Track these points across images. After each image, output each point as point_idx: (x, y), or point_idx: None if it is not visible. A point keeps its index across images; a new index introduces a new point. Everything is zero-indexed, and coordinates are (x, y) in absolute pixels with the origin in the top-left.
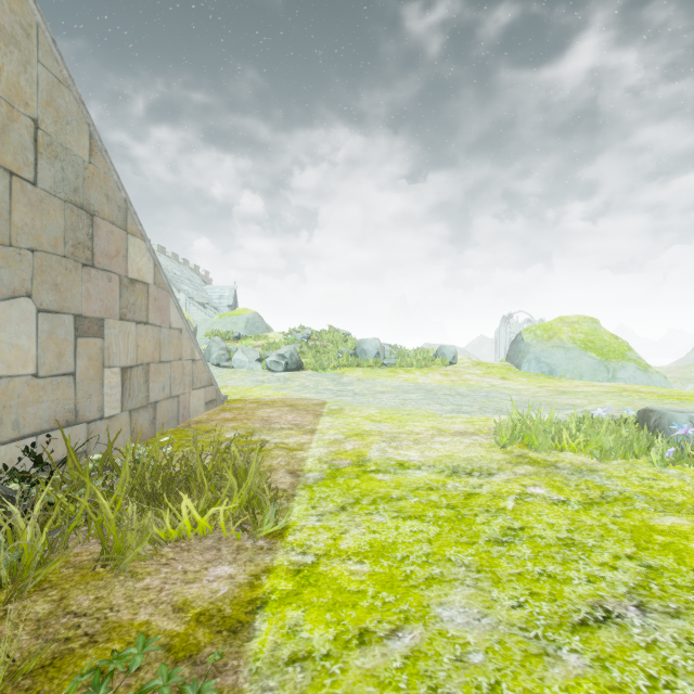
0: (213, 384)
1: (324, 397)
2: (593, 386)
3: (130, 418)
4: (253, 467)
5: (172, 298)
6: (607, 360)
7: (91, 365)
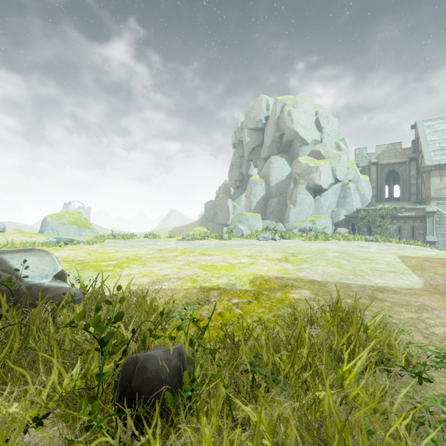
0: None
1: None
2: None
3: None
4: None
5: None
6: (80, 228)
7: None
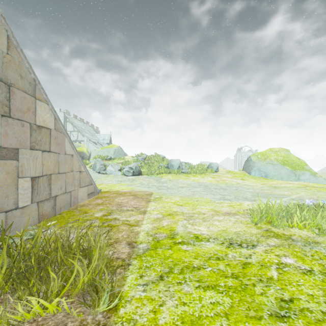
0: (92, 184)
1: (152, 190)
2: (289, 184)
3: (38, 206)
4: (96, 255)
5: (67, 137)
6: (295, 170)
7: (8, 177)
